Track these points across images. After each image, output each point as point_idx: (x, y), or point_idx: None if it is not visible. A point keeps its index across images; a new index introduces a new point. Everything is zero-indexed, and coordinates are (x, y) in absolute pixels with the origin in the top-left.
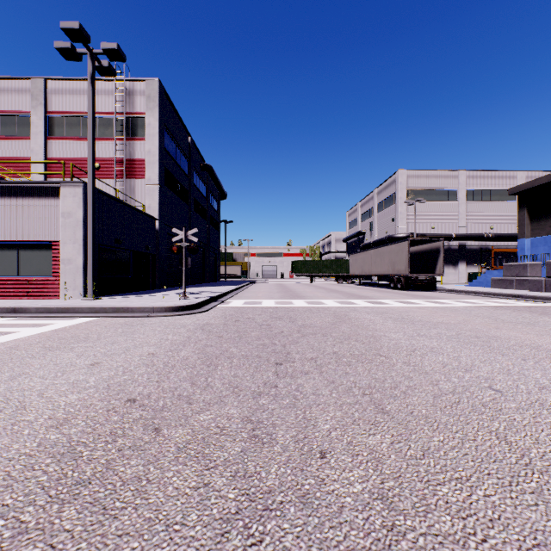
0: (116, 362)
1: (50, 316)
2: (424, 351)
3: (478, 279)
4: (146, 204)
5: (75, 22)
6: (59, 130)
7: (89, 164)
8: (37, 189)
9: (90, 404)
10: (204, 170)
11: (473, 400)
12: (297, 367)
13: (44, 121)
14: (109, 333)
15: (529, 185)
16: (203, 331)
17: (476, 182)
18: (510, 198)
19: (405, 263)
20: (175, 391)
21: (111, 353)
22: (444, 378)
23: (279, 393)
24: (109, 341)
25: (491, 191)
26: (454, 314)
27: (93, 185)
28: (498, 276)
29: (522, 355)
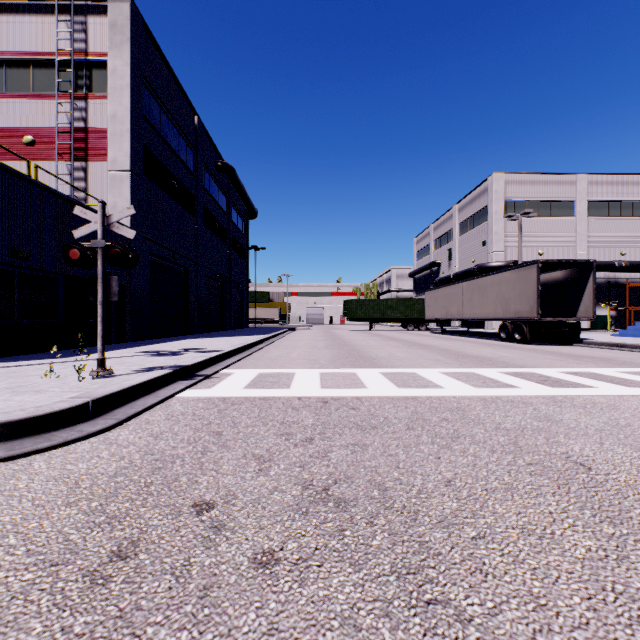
0: None
1: None
2: None
3: (638, 325)
4: (110, 202)
5: None
6: None
7: None
8: None
9: None
10: (221, 172)
11: None
12: None
13: None
14: None
15: None
16: None
17: (601, 190)
18: None
19: (530, 301)
20: None
21: None
22: None
23: None
24: None
25: (621, 203)
26: None
27: None
28: None
29: None
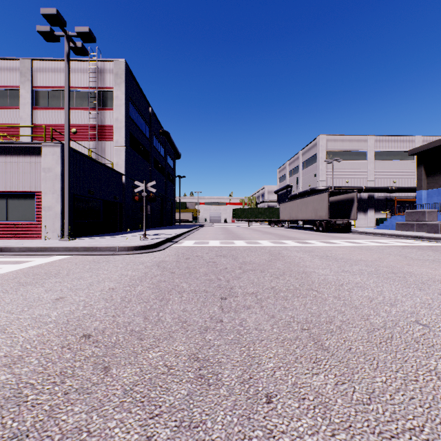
0: (79, 297)
1: (30, 254)
2: (351, 286)
3: (384, 223)
4: (114, 162)
5: (53, 9)
6: (43, 101)
7: (66, 128)
8: (22, 149)
9: (47, 340)
10: (162, 135)
11: (405, 336)
12: (240, 301)
13: (31, 94)
14: (78, 269)
15: (426, 147)
16: (158, 267)
17: (382, 144)
18: (410, 158)
19: (325, 210)
20: (128, 326)
21: (76, 288)
22: (373, 312)
23: (224, 328)
24: (76, 277)
25: (394, 152)
26: (369, 252)
27: (69, 145)
28: (401, 221)
29: (437, 290)
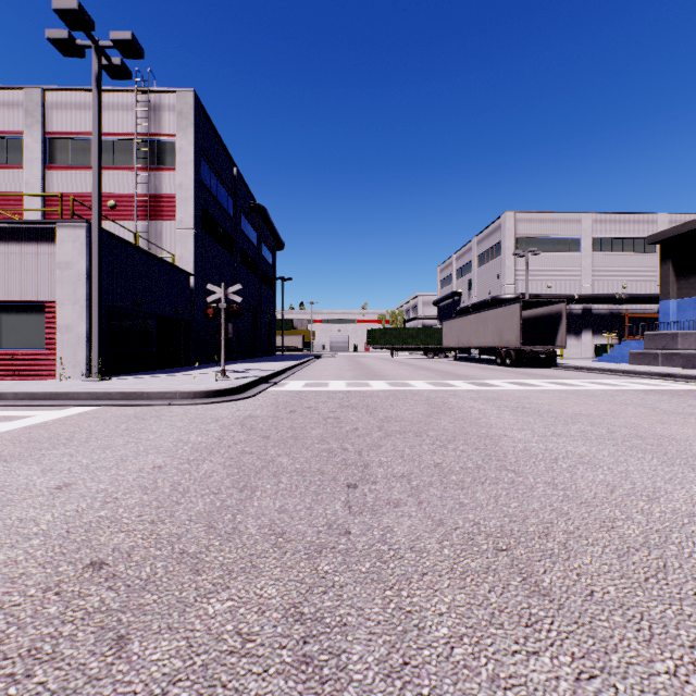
0: (98, 484)
1: (32, 404)
2: (572, 462)
3: (610, 352)
4: (177, 254)
5: (72, 1)
6: (63, 157)
7: (94, 197)
8: (24, 232)
9: (21, 573)
10: (254, 212)
11: (689, 564)
12: (381, 492)
13: (42, 145)
14: (106, 431)
15: (675, 231)
16: (243, 427)
17: (605, 227)
18: (649, 248)
19: (516, 332)
20: (176, 543)
21: (96, 466)
22: (621, 514)
23: (353, 548)
24: (101, 444)
25: (624, 240)
26: (592, 401)
27: (99, 225)
28: (637, 349)
29: None
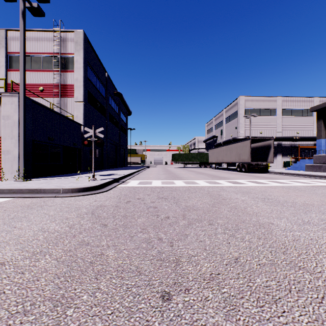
0: None
1: None
2: None
3: (294, 165)
4: (75, 115)
5: None
6: (16, 65)
7: (21, 79)
8: None
9: None
10: (116, 96)
11: None
12: (195, 309)
13: (5, 58)
14: None
15: (325, 105)
16: (92, 216)
17: (288, 104)
18: (309, 114)
19: (247, 155)
20: None
21: None
22: None
23: None
24: None
25: (297, 110)
26: (305, 194)
27: (24, 94)
28: (309, 163)
29: None
